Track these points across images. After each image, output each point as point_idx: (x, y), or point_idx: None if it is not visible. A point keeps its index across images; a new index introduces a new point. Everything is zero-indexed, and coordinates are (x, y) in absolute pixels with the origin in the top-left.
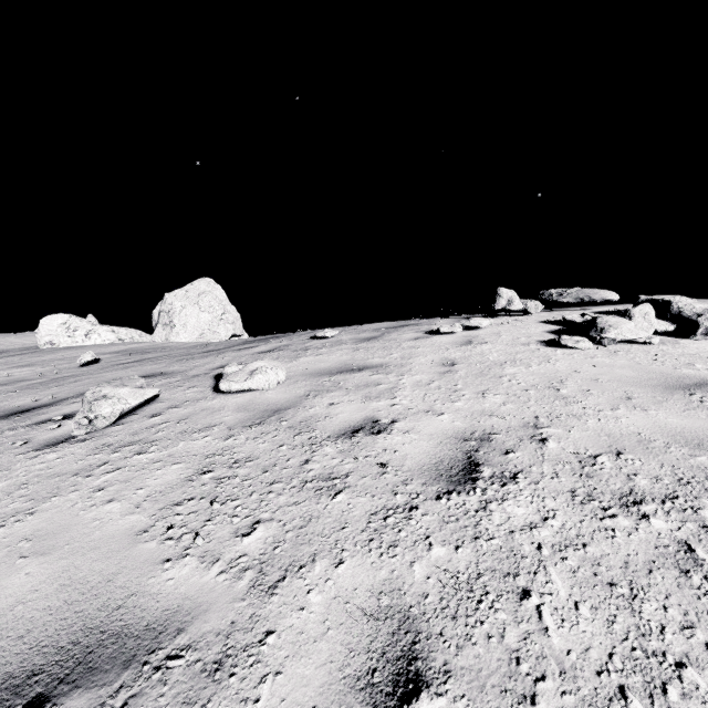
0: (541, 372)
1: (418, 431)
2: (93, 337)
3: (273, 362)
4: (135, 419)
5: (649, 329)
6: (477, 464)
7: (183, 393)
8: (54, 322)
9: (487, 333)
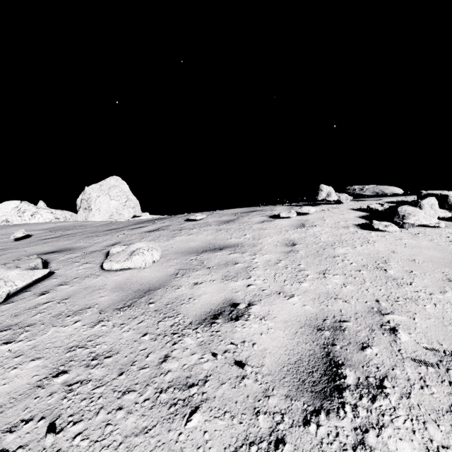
0: (365, 252)
1: (273, 317)
2: (37, 217)
3: (151, 243)
4: (25, 297)
5: (435, 215)
6: (337, 364)
7: (76, 269)
8: (9, 206)
9: (314, 218)
